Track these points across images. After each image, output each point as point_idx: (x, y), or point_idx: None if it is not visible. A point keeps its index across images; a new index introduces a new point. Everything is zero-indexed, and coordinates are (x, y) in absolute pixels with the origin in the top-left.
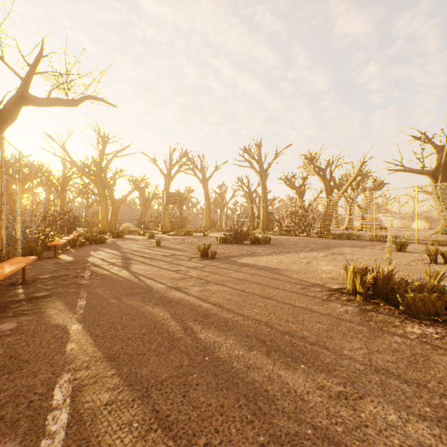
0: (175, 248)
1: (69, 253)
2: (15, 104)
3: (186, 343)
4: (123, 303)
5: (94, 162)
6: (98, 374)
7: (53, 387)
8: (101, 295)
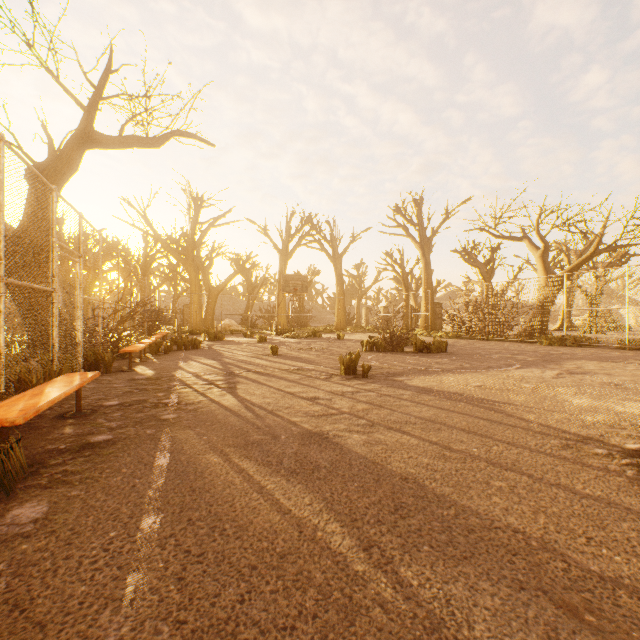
0: (300, 359)
1: (149, 363)
2: (76, 147)
3: (381, 599)
4: (232, 465)
5: (184, 235)
6: None
7: None
8: (194, 444)
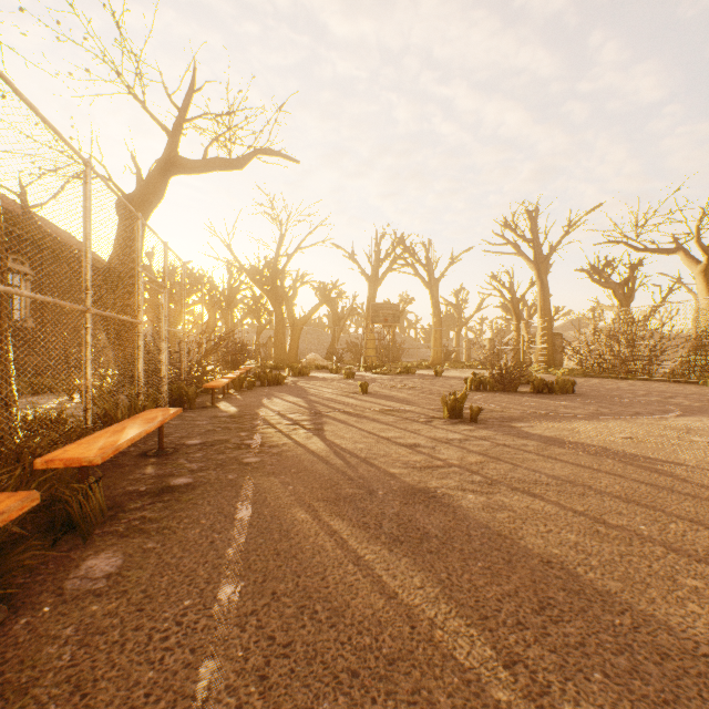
0: (394, 398)
1: (232, 399)
2: (161, 174)
3: None
4: (322, 525)
5: (268, 264)
6: None
7: None
8: (279, 495)
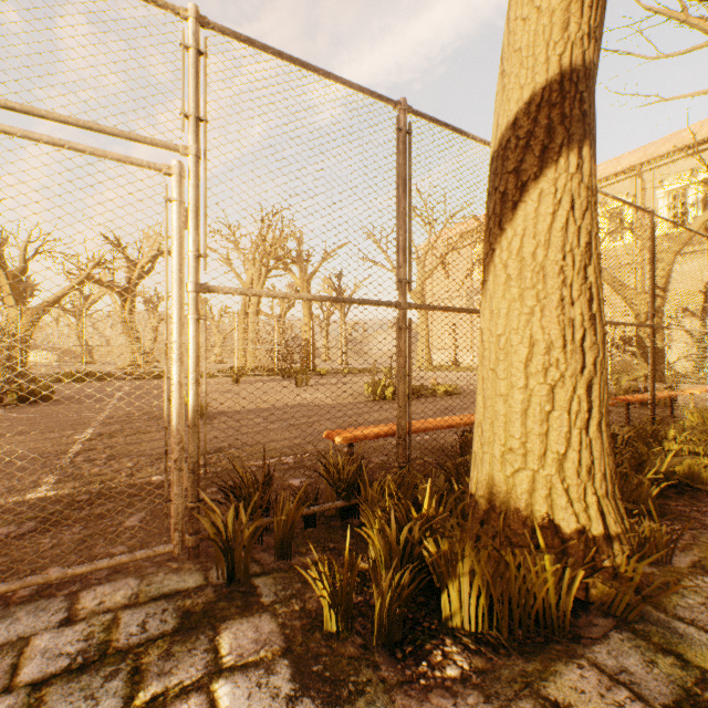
0: None
1: None
2: None
3: None
4: None
5: None
6: None
7: None
8: None
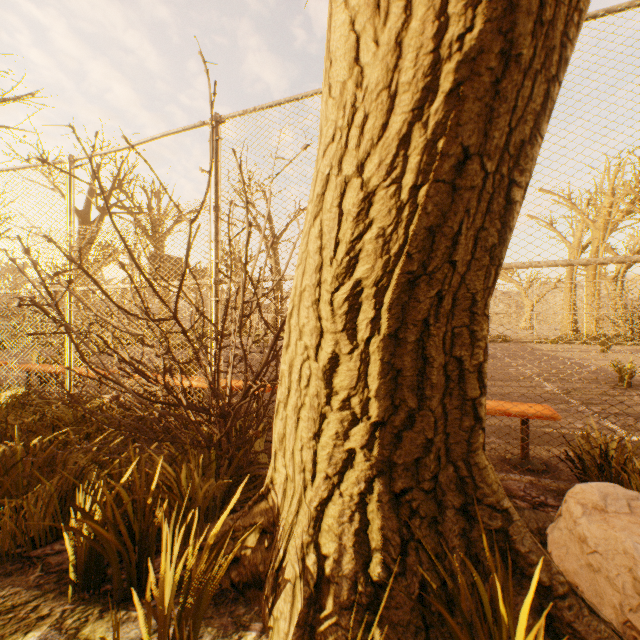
0: None
1: None
2: None
3: None
4: None
5: None
6: None
7: None
8: None
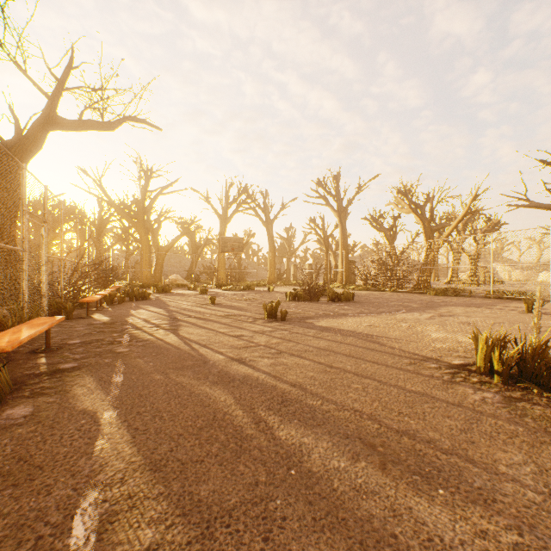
0: (234, 307)
1: (105, 311)
2: (41, 128)
3: (260, 446)
4: (171, 380)
5: (135, 201)
6: (136, 492)
7: (72, 514)
8: (143, 368)
